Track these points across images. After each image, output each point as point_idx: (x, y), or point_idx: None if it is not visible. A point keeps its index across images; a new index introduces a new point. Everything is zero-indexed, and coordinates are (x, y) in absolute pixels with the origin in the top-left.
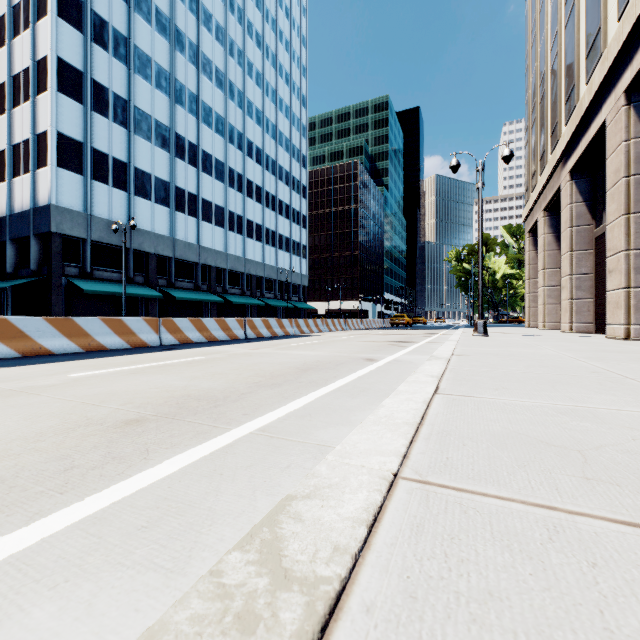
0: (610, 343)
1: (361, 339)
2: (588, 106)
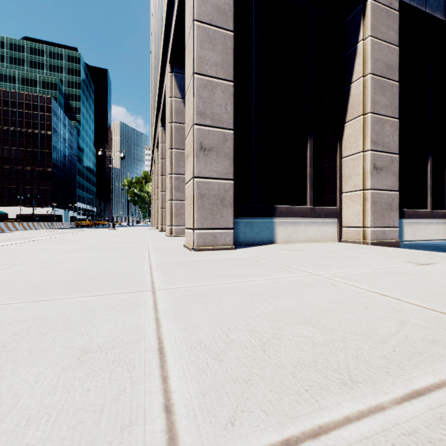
0: (146, 230)
1: (48, 232)
2: (153, 144)
